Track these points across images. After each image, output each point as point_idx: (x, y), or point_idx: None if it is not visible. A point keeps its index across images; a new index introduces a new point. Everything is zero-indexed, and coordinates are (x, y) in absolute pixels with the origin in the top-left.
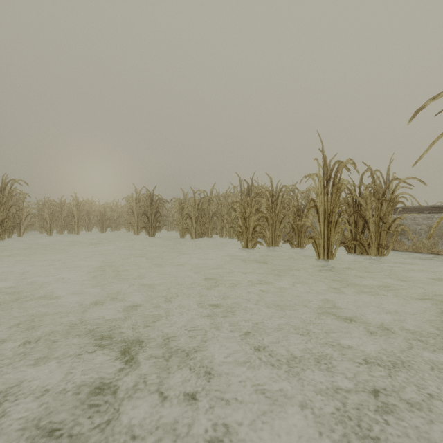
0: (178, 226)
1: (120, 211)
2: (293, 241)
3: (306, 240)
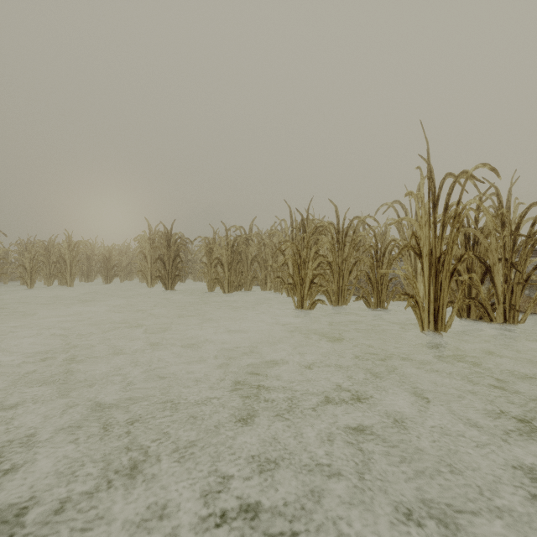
0: (205, 275)
1: (131, 255)
2: (370, 299)
3: (397, 298)
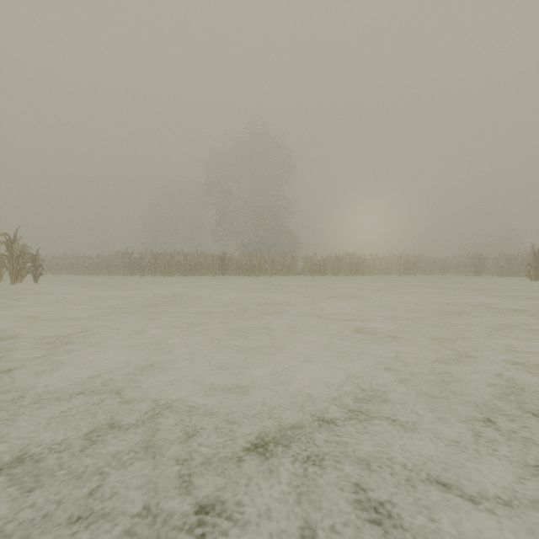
0: (496, 271)
1: (450, 263)
2: None
3: None
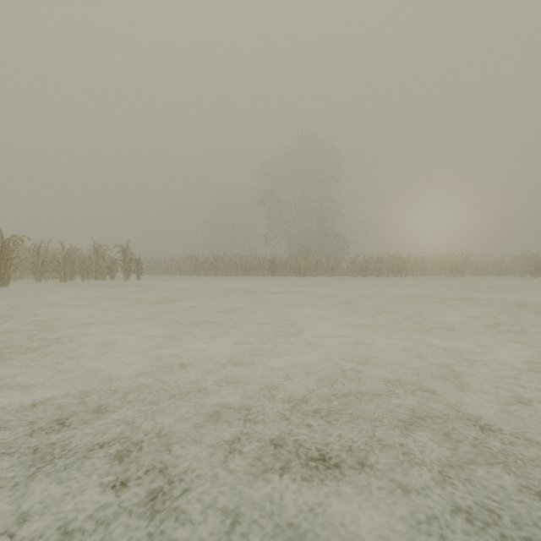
0: None
1: (507, 264)
2: None
3: None
